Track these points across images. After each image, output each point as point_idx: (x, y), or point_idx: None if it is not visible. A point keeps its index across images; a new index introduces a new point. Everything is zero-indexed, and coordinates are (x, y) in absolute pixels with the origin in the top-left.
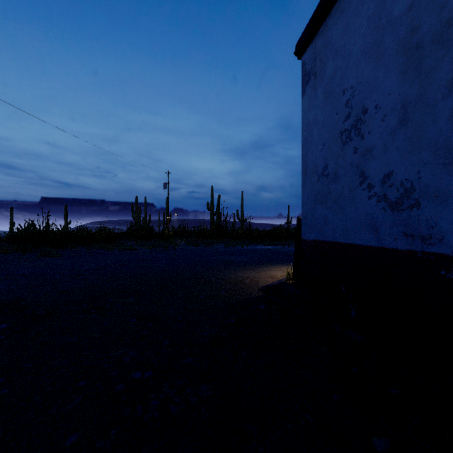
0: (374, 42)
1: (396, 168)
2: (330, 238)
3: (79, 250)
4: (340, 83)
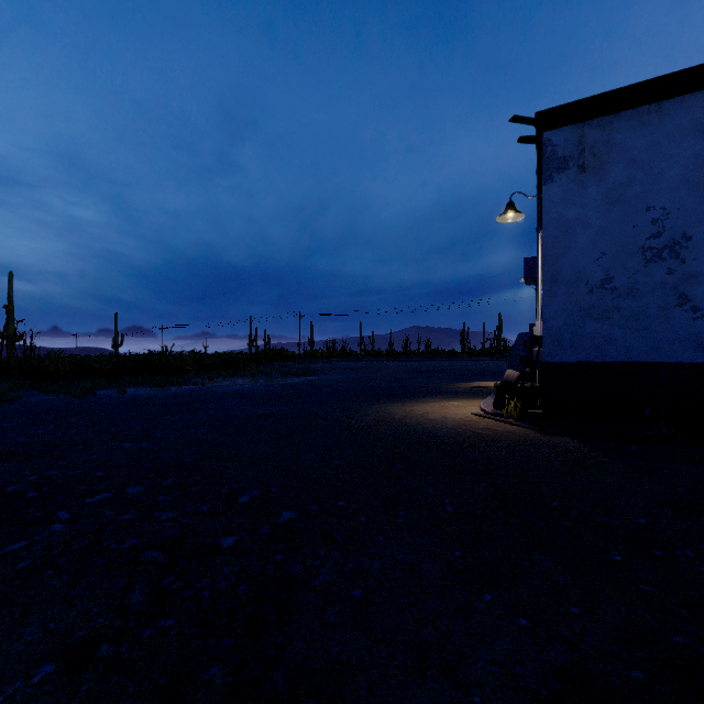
0: (702, 180)
1: None
2: (619, 358)
3: None
4: (642, 197)
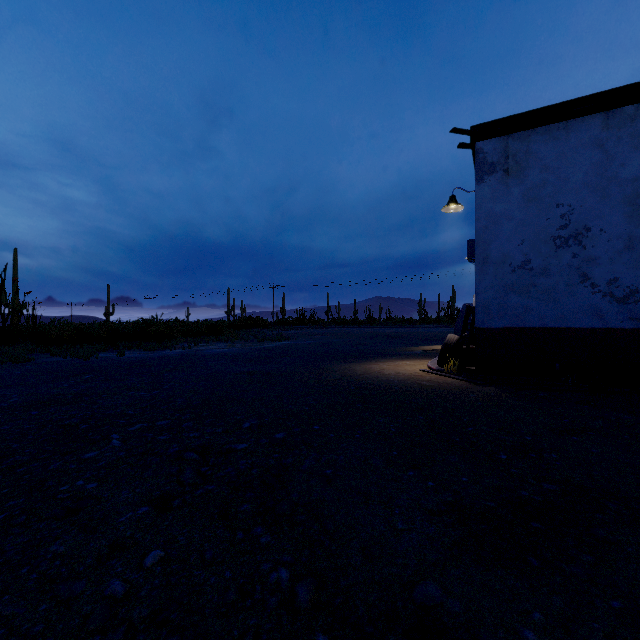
0: (598, 184)
1: (622, 276)
2: (535, 324)
3: None
4: (553, 196)
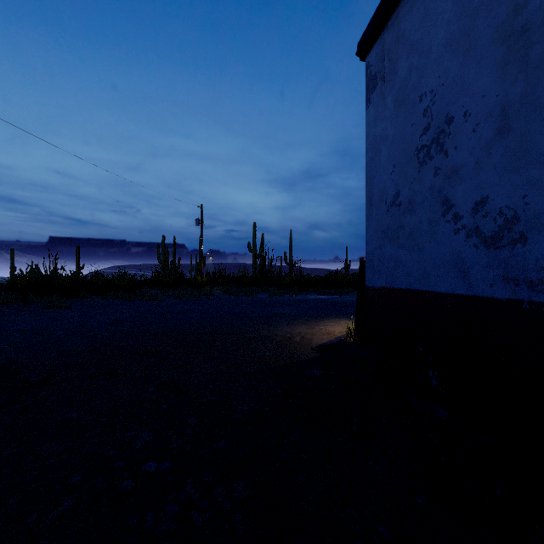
0: (462, 31)
1: (493, 192)
2: (402, 284)
3: (93, 301)
4: (417, 86)
